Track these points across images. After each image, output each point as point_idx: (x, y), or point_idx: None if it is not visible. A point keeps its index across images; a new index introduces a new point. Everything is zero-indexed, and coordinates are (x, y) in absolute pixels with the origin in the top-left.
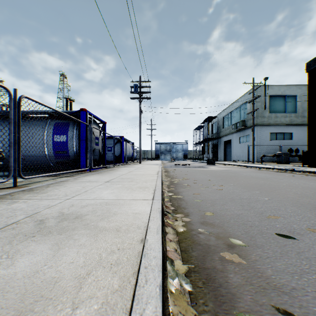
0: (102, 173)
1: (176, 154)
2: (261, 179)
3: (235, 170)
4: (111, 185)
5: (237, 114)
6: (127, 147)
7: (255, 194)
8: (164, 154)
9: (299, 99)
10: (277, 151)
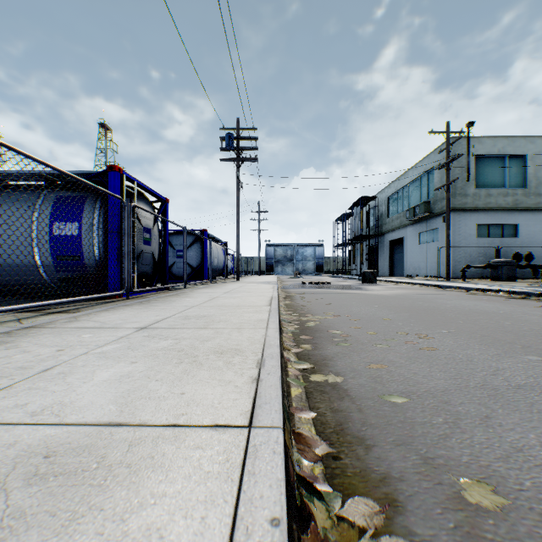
0: (151, 301)
1: (302, 265)
2: (500, 317)
3: (422, 293)
4: (142, 343)
5: (414, 191)
6: (214, 250)
7: (536, 368)
8: (282, 265)
9: (532, 162)
10: (491, 259)
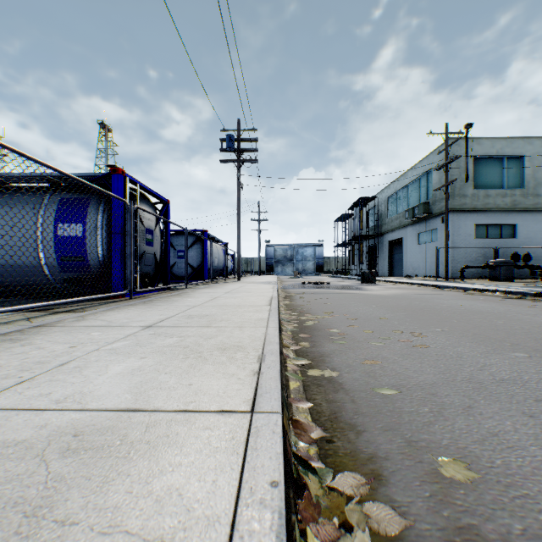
0: (154, 301)
1: (302, 265)
2: (493, 317)
3: (420, 293)
4: (149, 340)
5: (413, 192)
6: (215, 251)
7: (521, 364)
8: (282, 265)
9: (530, 163)
10: (489, 259)
